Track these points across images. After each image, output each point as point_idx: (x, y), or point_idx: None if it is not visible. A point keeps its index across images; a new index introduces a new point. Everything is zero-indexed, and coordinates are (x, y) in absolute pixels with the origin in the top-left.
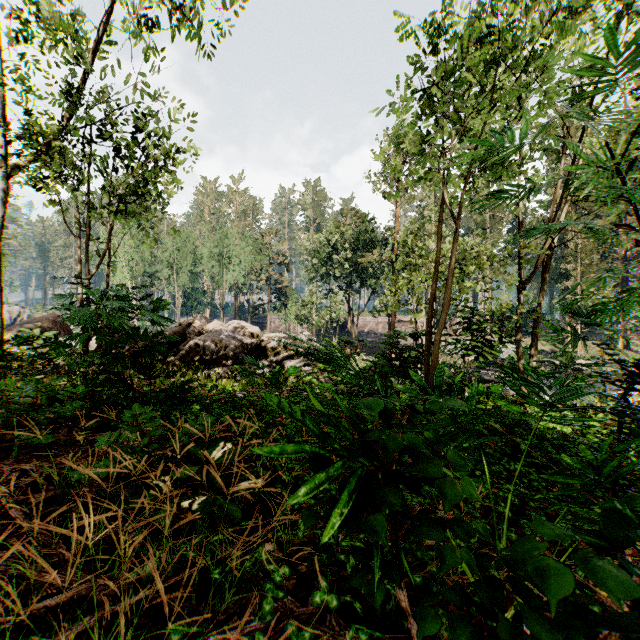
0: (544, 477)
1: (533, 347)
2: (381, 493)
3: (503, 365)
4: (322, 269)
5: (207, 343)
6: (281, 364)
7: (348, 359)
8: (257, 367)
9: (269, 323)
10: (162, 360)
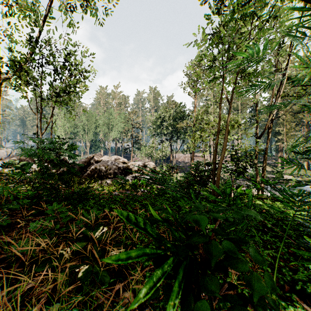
0: (292, 250)
1: (264, 169)
2: (204, 281)
3: (247, 178)
4: (158, 130)
5: (101, 167)
6: (137, 177)
7: (171, 175)
8: (125, 180)
9: (132, 157)
10: (78, 175)
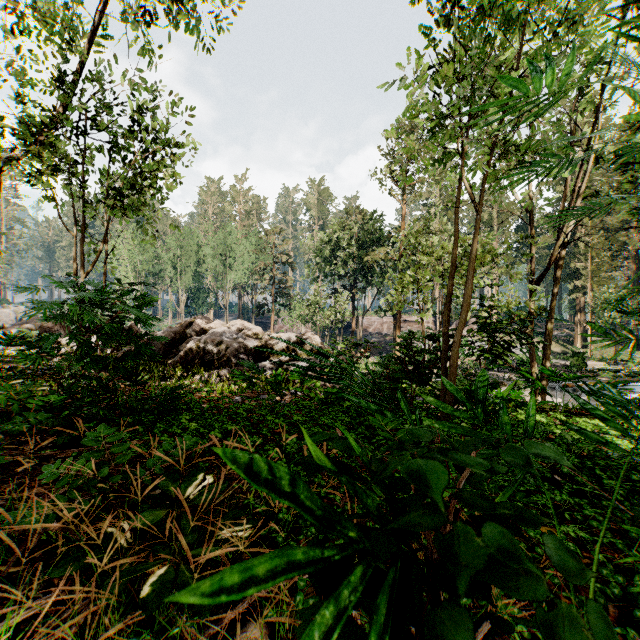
0: (626, 528)
1: (547, 348)
2: (435, 621)
3: (512, 366)
4: (326, 268)
5: (207, 344)
6: (284, 366)
7: (355, 362)
8: (256, 370)
9: (273, 323)
10: (161, 361)
